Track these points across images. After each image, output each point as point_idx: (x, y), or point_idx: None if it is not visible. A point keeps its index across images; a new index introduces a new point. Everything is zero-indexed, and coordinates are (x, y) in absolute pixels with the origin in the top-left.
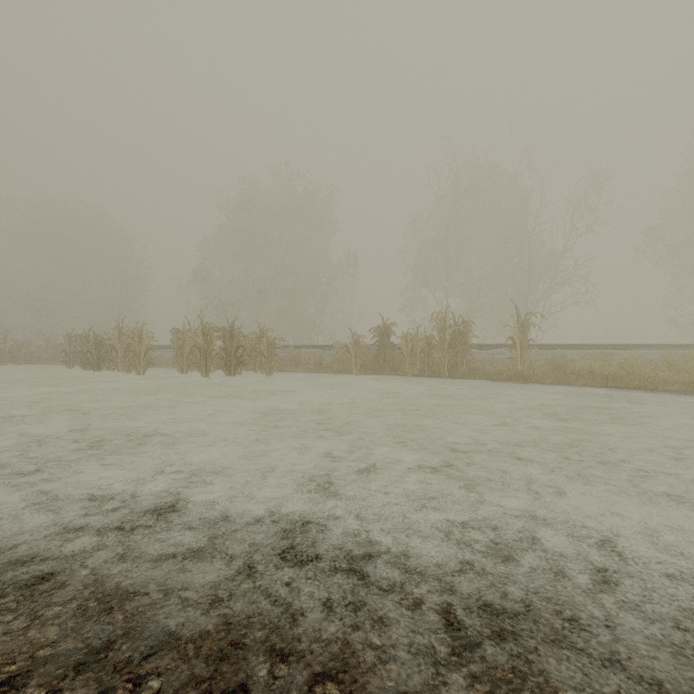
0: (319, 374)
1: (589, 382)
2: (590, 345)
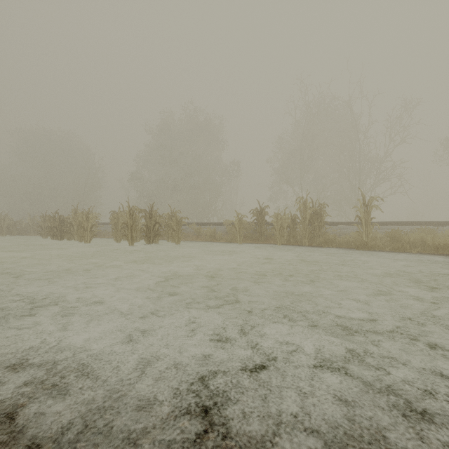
0: (213, 243)
1: (421, 250)
2: (412, 222)
